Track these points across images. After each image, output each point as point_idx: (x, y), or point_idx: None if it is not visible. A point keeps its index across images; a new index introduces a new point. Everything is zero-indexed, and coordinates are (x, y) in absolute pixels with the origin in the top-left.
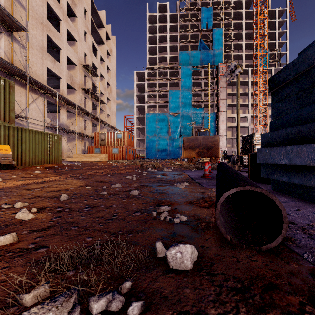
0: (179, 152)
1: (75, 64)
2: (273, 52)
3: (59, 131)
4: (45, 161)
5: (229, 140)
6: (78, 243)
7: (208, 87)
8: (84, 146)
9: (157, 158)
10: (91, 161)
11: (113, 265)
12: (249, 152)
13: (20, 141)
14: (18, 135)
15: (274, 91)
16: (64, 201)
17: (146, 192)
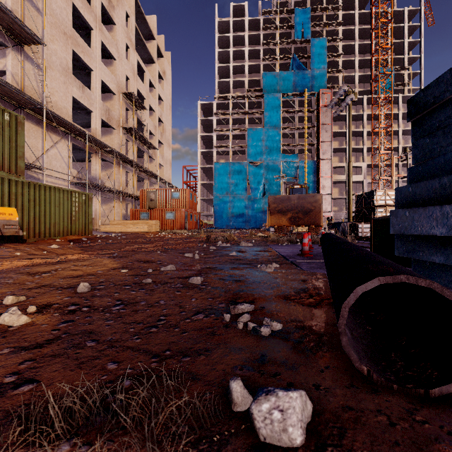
0: (262, 218)
1: (113, 92)
2: (400, 71)
3: (90, 188)
4: (69, 230)
5: (335, 201)
6: (86, 381)
7: (305, 124)
8: (126, 209)
9: (231, 227)
10: (135, 231)
11: (147, 434)
12: (367, 218)
13: (32, 203)
14: (30, 193)
15: (418, 119)
16: (83, 294)
17: (214, 279)
